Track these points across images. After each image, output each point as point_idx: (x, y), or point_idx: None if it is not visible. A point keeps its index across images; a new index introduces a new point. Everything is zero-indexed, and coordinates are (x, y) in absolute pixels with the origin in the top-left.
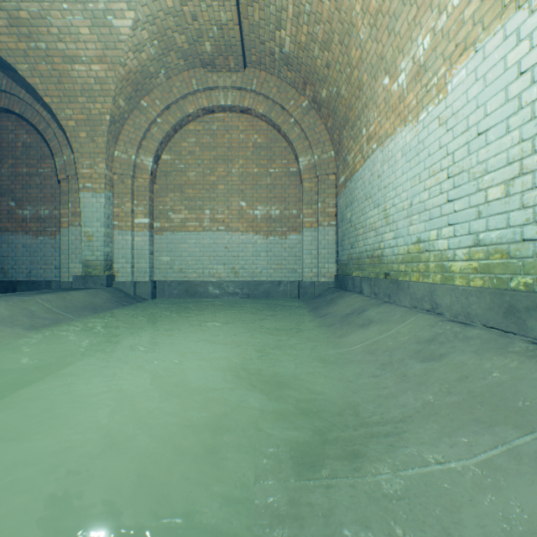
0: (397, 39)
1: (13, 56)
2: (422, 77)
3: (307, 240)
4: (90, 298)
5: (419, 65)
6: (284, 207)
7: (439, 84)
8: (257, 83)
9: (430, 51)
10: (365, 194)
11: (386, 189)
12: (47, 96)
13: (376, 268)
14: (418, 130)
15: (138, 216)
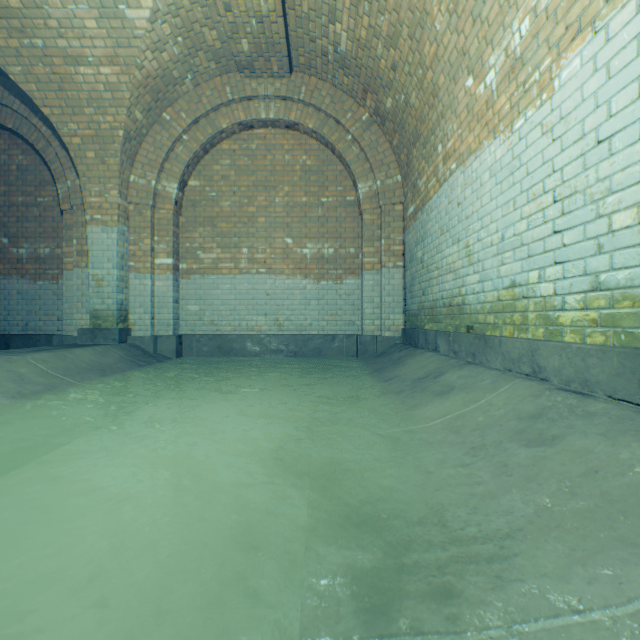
0: (484, 27)
1: (2, 56)
2: (518, 73)
3: (368, 285)
4: (97, 357)
5: (514, 59)
6: (339, 245)
7: (542, 80)
8: (306, 91)
9: (529, 39)
10: (441, 227)
11: (469, 219)
12: (46, 107)
13: (455, 319)
14: (512, 142)
15: (160, 256)
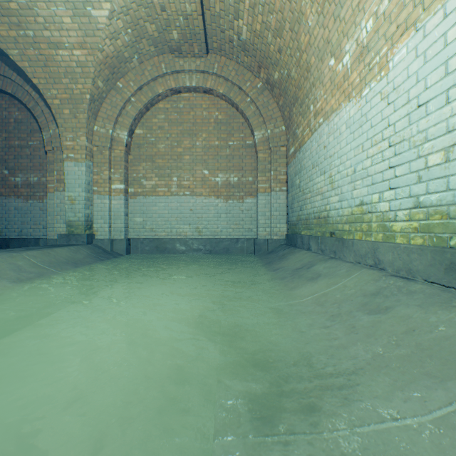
0: (342, 24)
1: (4, 43)
2: (365, 57)
3: (261, 203)
4: (71, 254)
5: (362, 47)
6: (241, 175)
7: (381, 62)
8: (218, 67)
9: (372, 33)
10: (312, 162)
11: (331, 158)
12: (35, 78)
13: (322, 227)
14: (361, 104)
15: (115, 183)
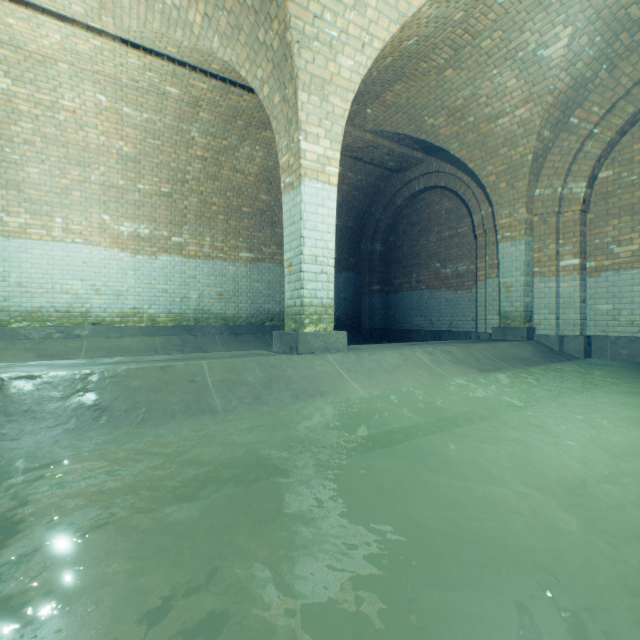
0: None
1: (446, 142)
2: None
3: None
4: (515, 350)
5: None
6: None
7: None
8: None
9: None
10: None
11: None
12: (470, 163)
13: None
14: None
15: (563, 258)
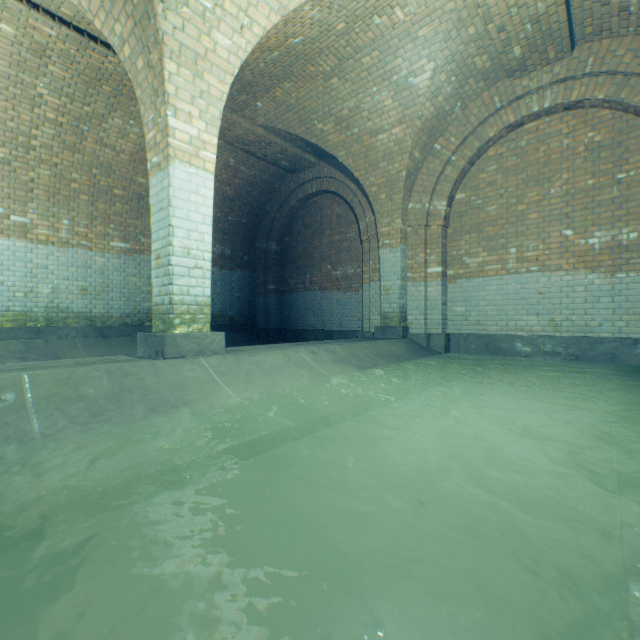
0: None
1: (335, 149)
2: None
3: None
4: (391, 347)
5: None
6: None
7: None
8: (592, 61)
9: None
10: None
11: None
12: (356, 172)
13: None
14: None
15: (430, 266)
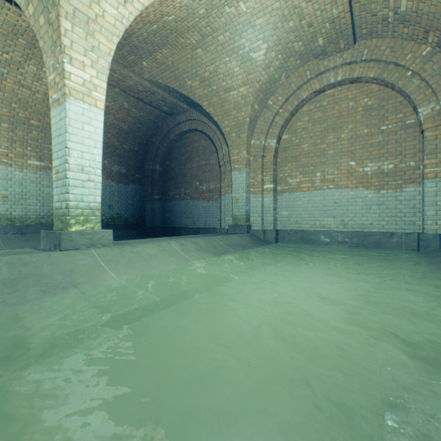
0: None
1: (200, 99)
2: None
3: (429, 191)
4: (239, 239)
5: None
6: (398, 161)
7: None
8: (367, 52)
9: None
10: None
11: None
12: (215, 117)
13: None
14: None
15: (266, 183)
